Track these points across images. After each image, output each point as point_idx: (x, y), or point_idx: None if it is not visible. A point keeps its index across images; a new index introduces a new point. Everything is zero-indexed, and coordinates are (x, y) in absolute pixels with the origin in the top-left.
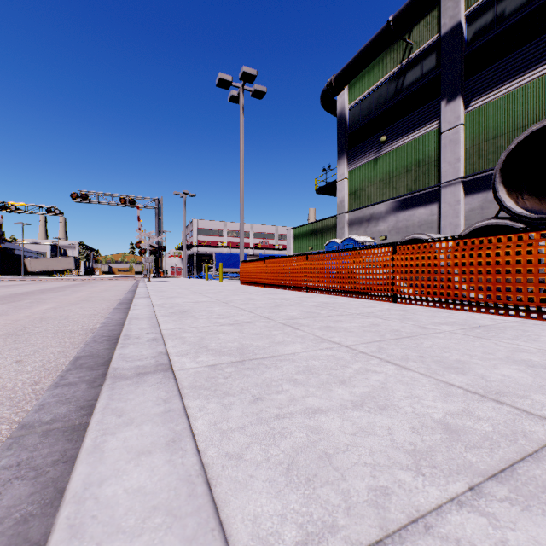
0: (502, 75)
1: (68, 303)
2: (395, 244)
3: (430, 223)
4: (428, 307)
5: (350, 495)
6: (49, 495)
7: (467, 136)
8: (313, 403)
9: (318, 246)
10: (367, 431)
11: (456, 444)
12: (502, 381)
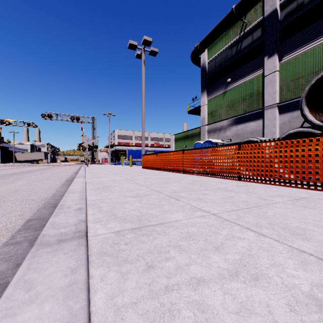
0: (302, 40)
1: (36, 180)
2: (240, 143)
3: (257, 131)
4: (262, 184)
5: None
6: None
7: (280, 78)
8: (196, 271)
9: (189, 145)
10: (248, 308)
11: None
12: None
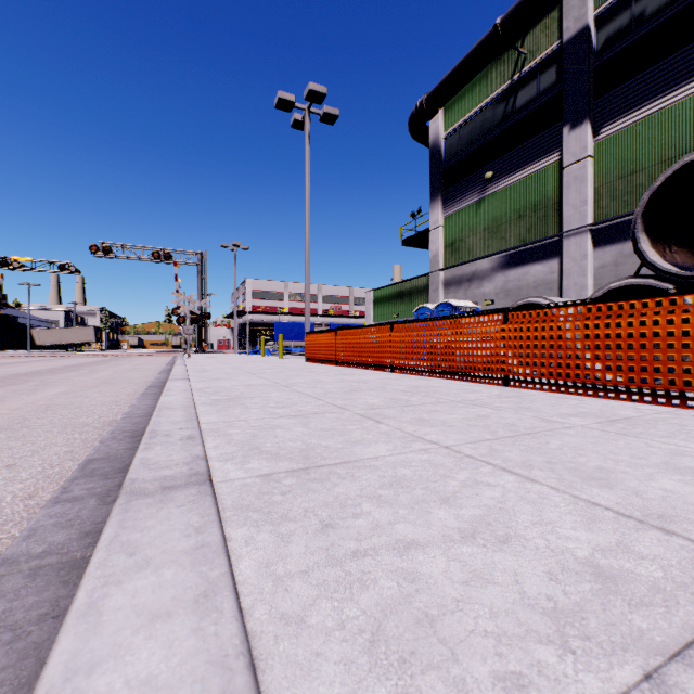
0: (642, 93)
1: (84, 386)
2: (506, 310)
3: (549, 284)
4: (550, 392)
5: (466, 688)
6: (27, 670)
7: (596, 172)
8: (405, 532)
9: (405, 312)
10: (484, 577)
11: (615, 600)
12: (665, 499)
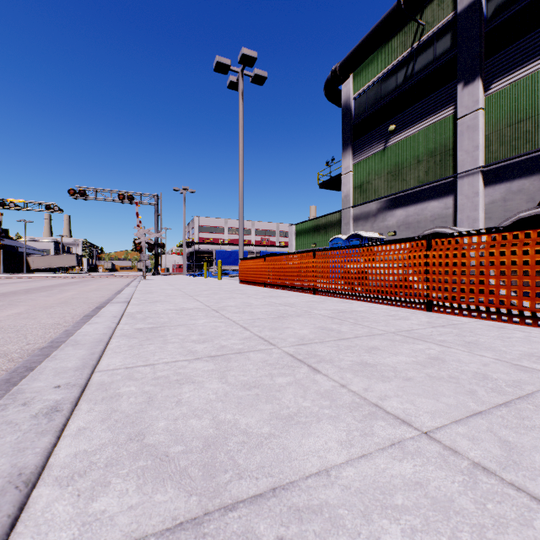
0: (529, 52)
1: (41, 306)
2: (430, 237)
3: (444, 218)
4: (480, 320)
5: None
6: None
7: (487, 122)
8: None
9: (321, 242)
10: None
11: None
12: None
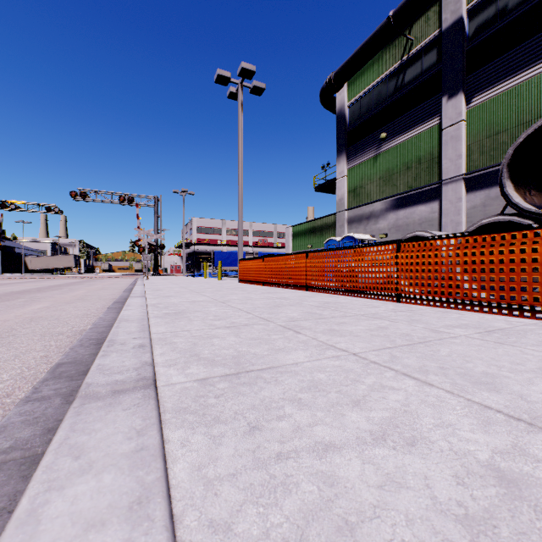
0: (505, 70)
1: (63, 302)
2: (399, 241)
3: (431, 221)
4: (435, 307)
5: None
6: None
7: (468, 133)
8: (323, 434)
9: (317, 244)
10: (397, 481)
11: (521, 506)
12: None
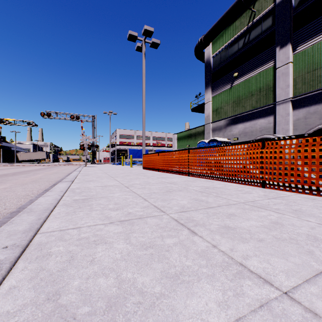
0: (321, 27)
1: (20, 183)
2: (264, 140)
3: (268, 129)
4: (298, 193)
5: None
6: None
7: (294, 70)
8: None
9: (192, 144)
10: None
11: None
12: None
